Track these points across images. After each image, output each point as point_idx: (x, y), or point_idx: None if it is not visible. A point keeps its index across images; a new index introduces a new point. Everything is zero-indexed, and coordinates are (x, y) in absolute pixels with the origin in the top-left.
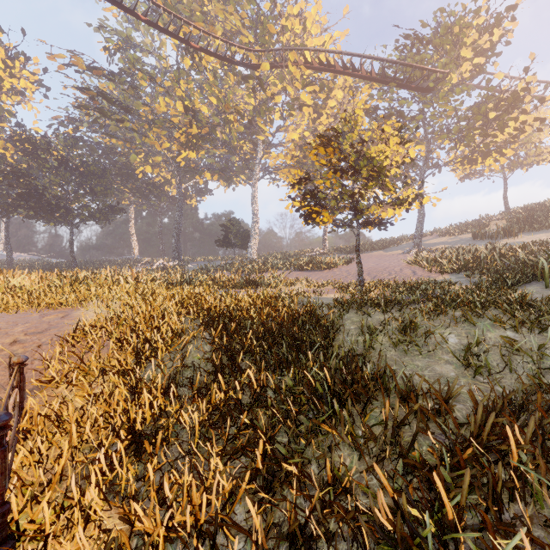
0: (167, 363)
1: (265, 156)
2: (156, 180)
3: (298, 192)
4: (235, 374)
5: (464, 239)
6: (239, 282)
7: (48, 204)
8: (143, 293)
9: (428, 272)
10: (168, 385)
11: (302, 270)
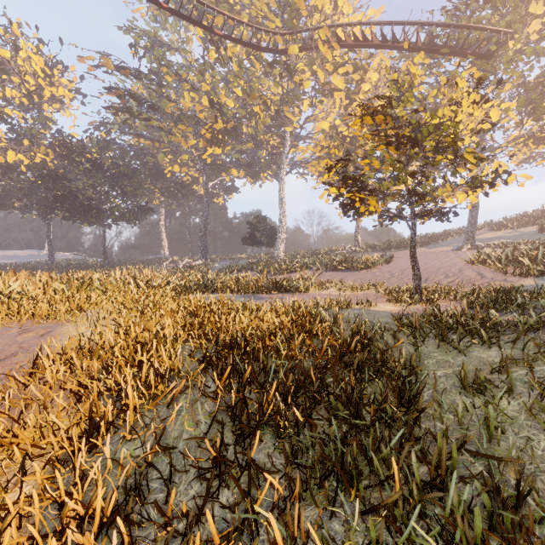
0: (140, 434)
1: (292, 150)
2: (184, 180)
3: (336, 174)
4: (245, 472)
5: (527, 233)
6: (264, 285)
7: (81, 205)
8: (145, 303)
9: (501, 275)
10: (125, 496)
11: (335, 270)
